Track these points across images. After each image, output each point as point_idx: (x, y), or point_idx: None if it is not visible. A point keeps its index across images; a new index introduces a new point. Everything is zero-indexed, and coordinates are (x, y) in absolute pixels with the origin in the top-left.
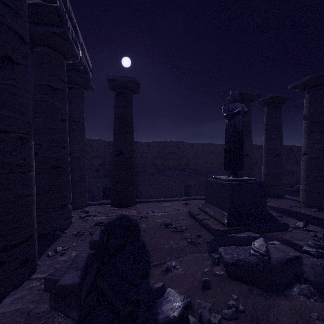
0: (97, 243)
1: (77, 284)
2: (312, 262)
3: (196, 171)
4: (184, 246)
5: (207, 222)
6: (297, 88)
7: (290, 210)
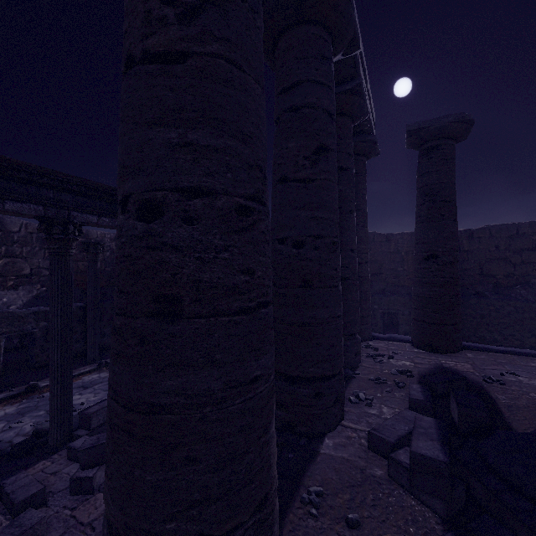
0: (421, 404)
1: (445, 462)
2: None
3: None
4: None
5: None
6: None
7: None
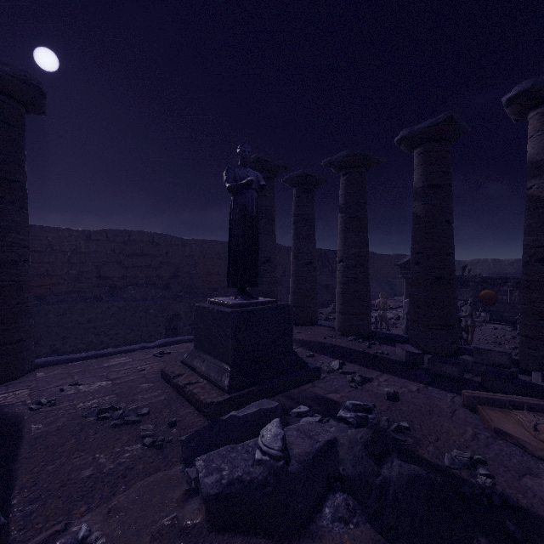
0: None
1: None
2: (350, 439)
3: (190, 288)
4: (134, 460)
5: (194, 390)
6: (332, 167)
7: (324, 344)
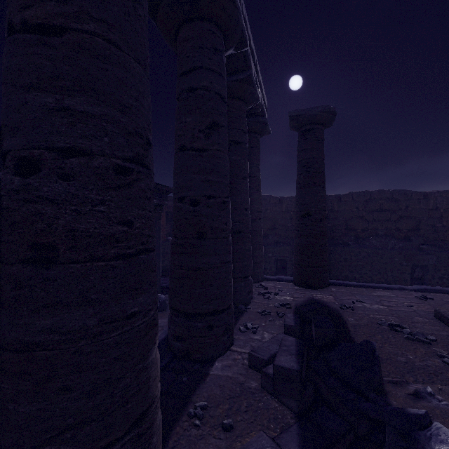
0: (292, 328)
1: (297, 370)
2: None
3: (434, 241)
4: (439, 368)
5: None
6: None
7: None
